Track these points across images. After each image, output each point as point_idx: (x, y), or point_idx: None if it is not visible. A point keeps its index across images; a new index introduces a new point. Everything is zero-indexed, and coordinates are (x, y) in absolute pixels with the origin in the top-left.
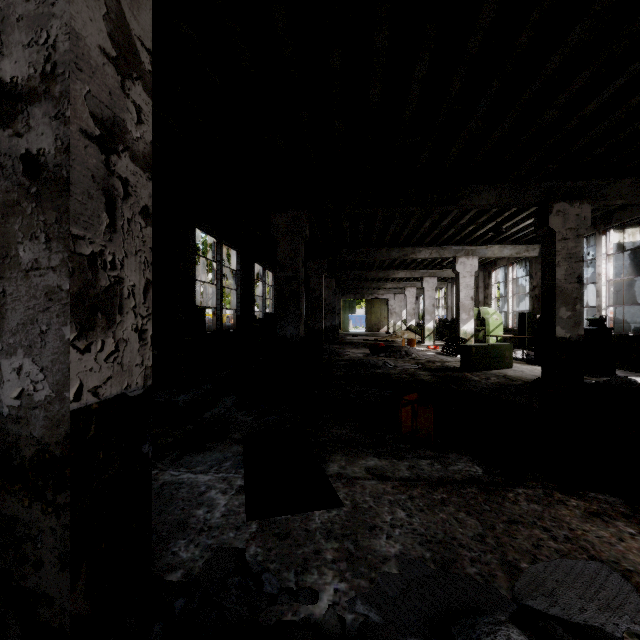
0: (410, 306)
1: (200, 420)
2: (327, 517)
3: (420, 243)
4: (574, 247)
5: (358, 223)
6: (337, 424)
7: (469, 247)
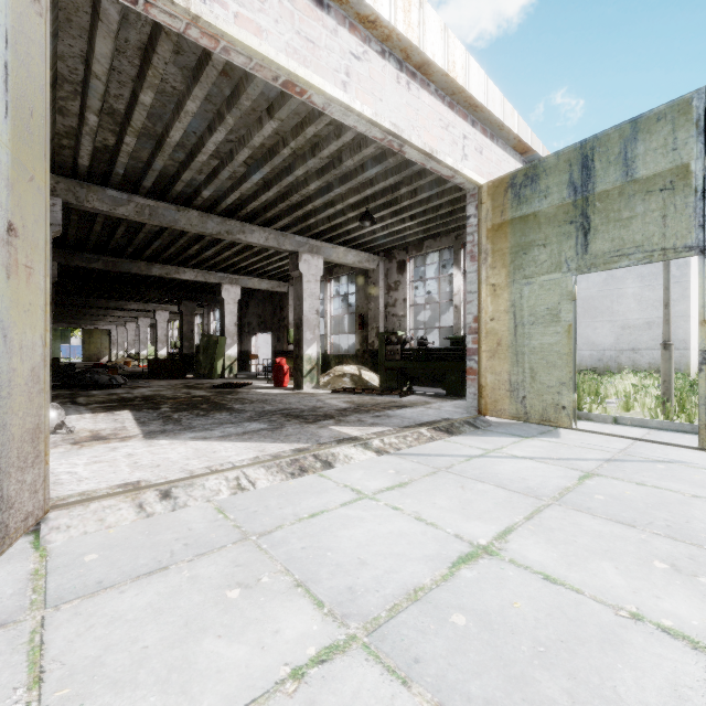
0: (131, 338)
1: None
2: None
3: (132, 299)
4: (191, 319)
5: None
6: None
7: (164, 305)
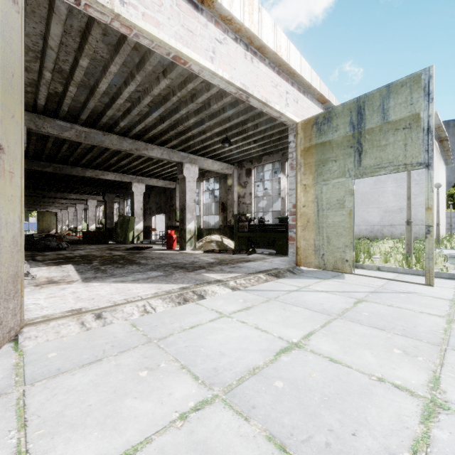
0: (71, 217)
1: None
2: None
3: (71, 192)
4: (111, 205)
5: None
6: None
7: (93, 196)
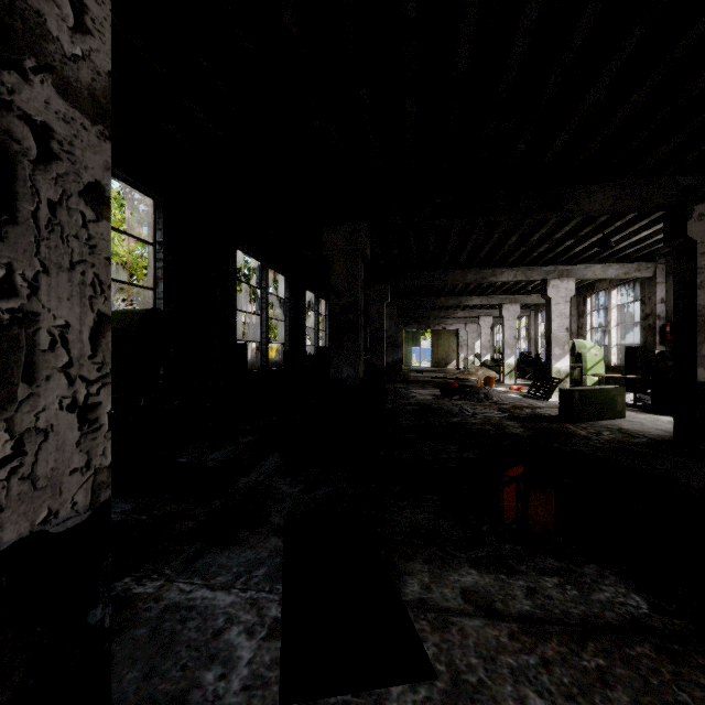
0: (485, 338)
1: (232, 491)
2: (411, 704)
3: (502, 263)
4: None
5: (428, 240)
6: (411, 503)
7: (563, 267)
